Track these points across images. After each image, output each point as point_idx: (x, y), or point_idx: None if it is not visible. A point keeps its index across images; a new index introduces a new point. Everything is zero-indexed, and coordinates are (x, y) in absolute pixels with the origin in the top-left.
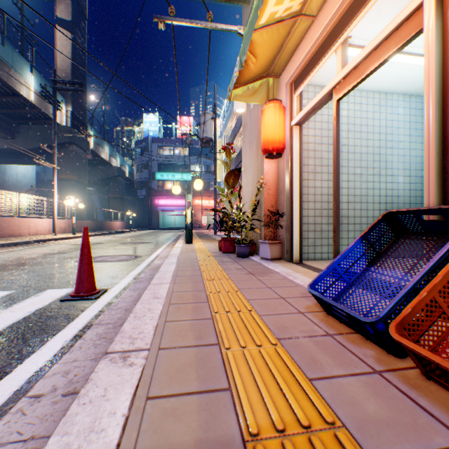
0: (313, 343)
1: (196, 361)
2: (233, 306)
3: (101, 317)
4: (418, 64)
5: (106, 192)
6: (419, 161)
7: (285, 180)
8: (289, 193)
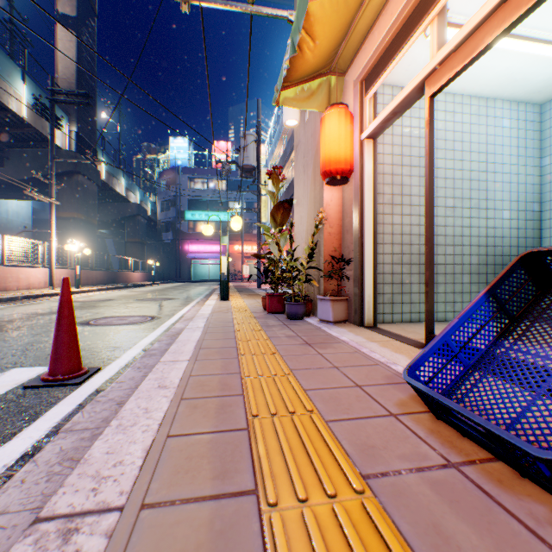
0: (430, 487)
1: (208, 543)
2: (282, 402)
3: (76, 417)
4: (537, 53)
5: (123, 235)
6: (529, 190)
7: (352, 214)
8: (359, 231)
